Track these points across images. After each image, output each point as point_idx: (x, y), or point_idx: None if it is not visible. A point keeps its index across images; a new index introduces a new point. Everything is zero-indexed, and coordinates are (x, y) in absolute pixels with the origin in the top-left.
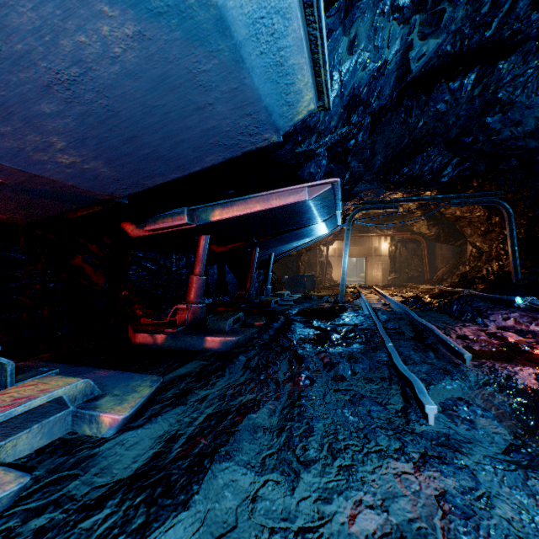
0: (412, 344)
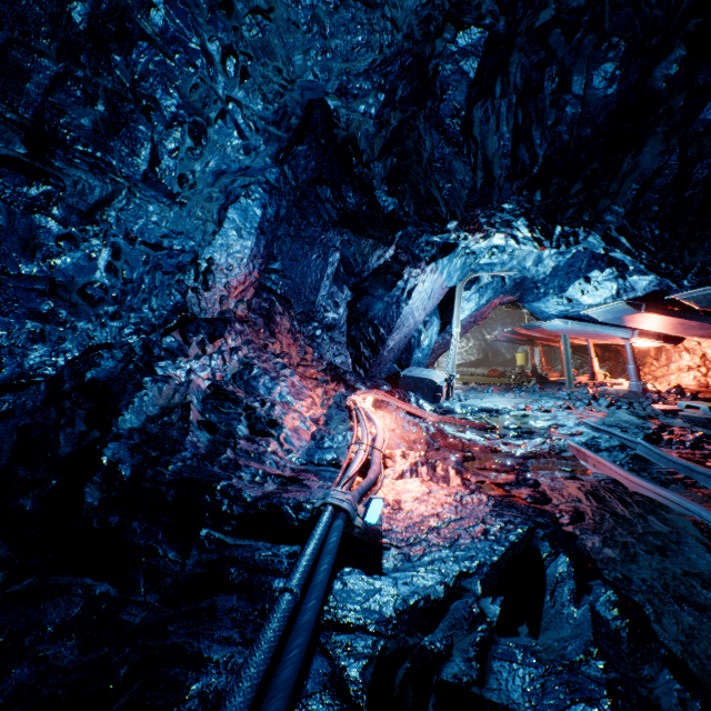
0: (638, 470)
